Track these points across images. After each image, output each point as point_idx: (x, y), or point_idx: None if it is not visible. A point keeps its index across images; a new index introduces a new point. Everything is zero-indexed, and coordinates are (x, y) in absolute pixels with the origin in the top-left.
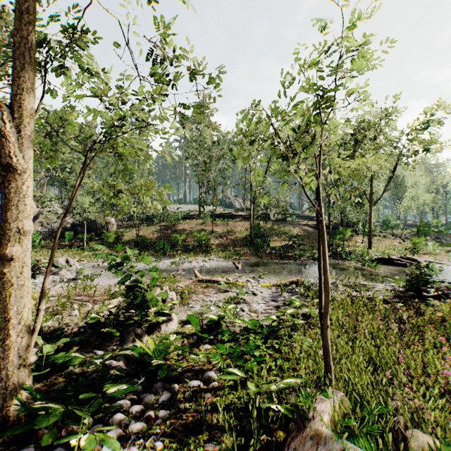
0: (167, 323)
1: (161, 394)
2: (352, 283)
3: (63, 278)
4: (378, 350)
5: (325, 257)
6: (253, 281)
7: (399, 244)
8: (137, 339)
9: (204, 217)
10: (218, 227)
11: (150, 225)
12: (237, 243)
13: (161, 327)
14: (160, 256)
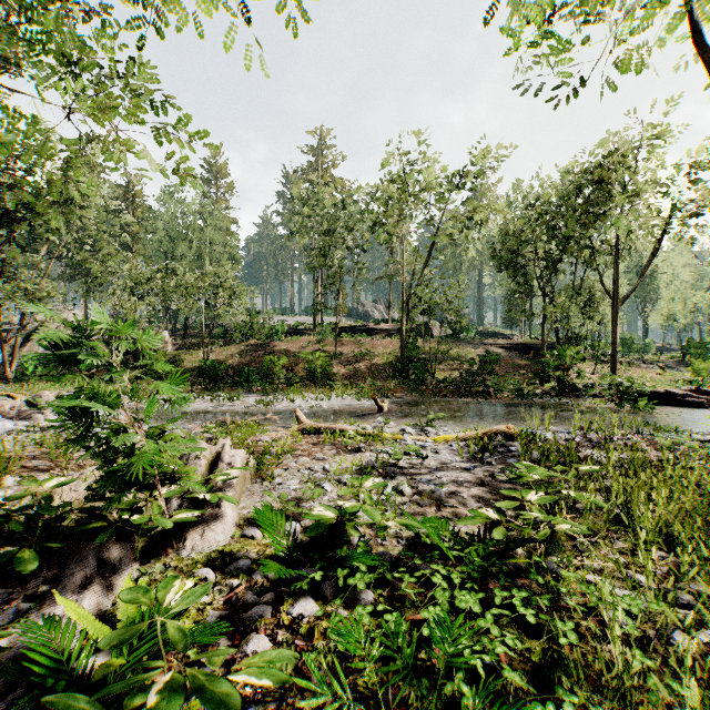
0: (206, 525)
1: None
2: (620, 435)
3: (33, 426)
4: None
5: None
6: (414, 431)
7: (657, 375)
8: (97, 579)
9: (321, 331)
10: (346, 347)
11: (229, 345)
12: (379, 373)
13: (185, 537)
14: (241, 392)
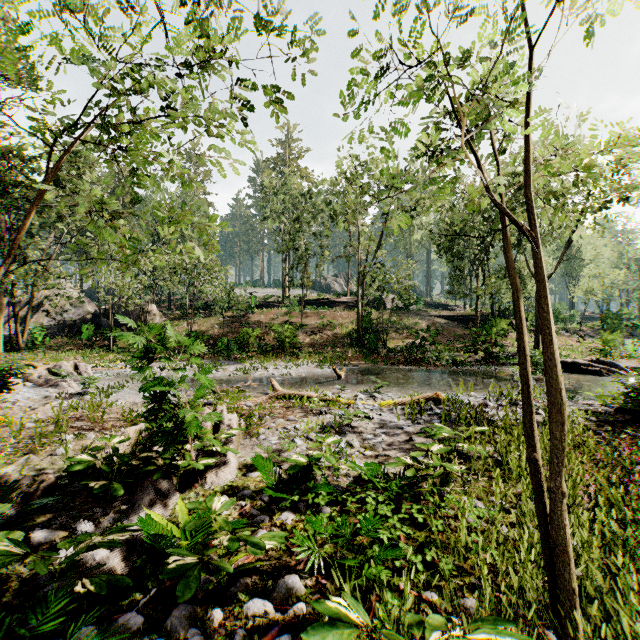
0: (218, 468)
1: (182, 638)
2: None
3: (63, 392)
4: (633, 532)
5: (552, 334)
6: (365, 397)
7: (577, 343)
8: (158, 501)
9: (288, 304)
10: (310, 318)
11: (209, 316)
12: (338, 342)
13: (206, 476)
14: (222, 360)
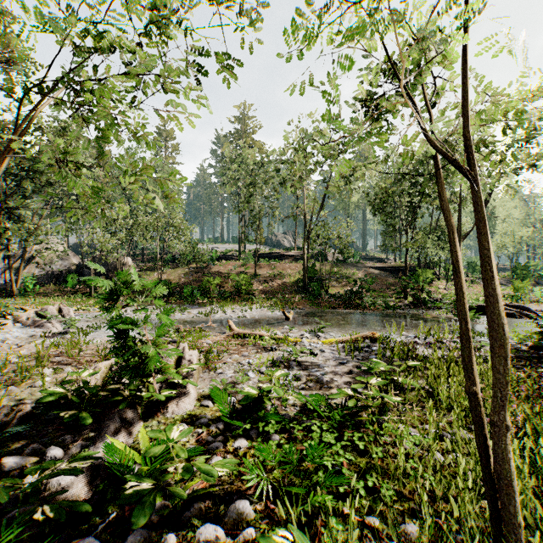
0: (179, 399)
1: None
2: (449, 339)
3: (47, 332)
4: None
5: (494, 270)
6: (310, 336)
7: None
8: (123, 429)
9: (244, 257)
10: (263, 269)
11: (177, 267)
12: (287, 289)
13: (167, 406)
14: (186, 304)
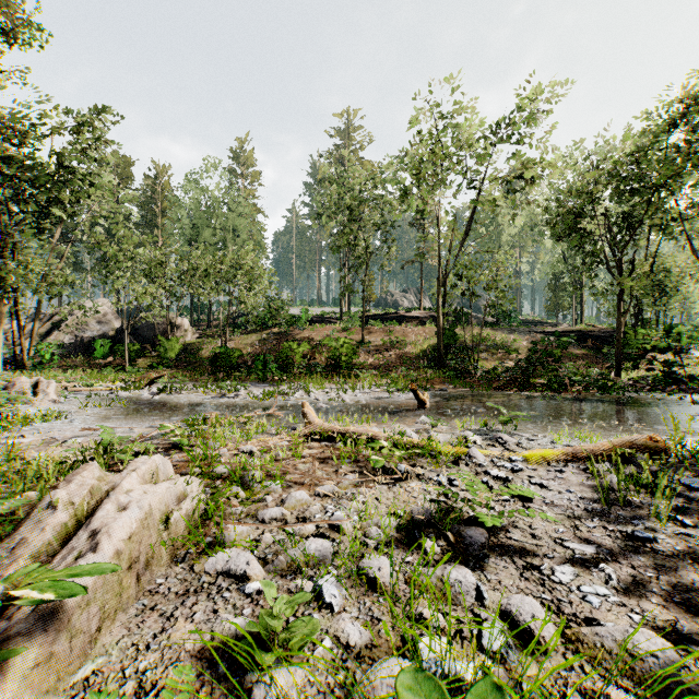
0: None
1: None
2: None
3: None
4: None
5: None
6: (481, 440)
7: None
8: None
9: (347, 319)
10: (374, 335)
11: (251, 333)
12: (411, 363)
13: None
14: (253, 381)
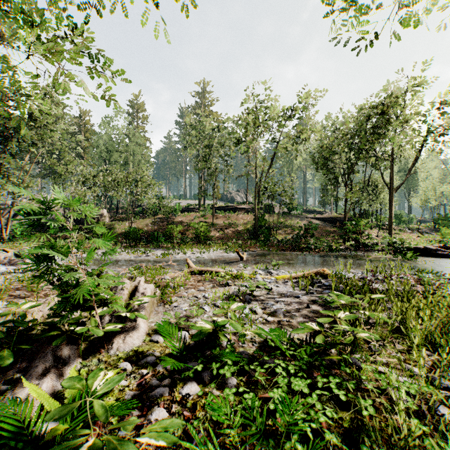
0: (127, 333)
1: None
2: (396, 275)
3: (18, 269)
4: None
5: None
6: (263, 273)
7: (417, 237)
8: (52, 370)
9: (203, 209)
10: (219, 219)
11: (145, 218)
12: (240, 236)
13: (113, 342)
14: (152, 248)
